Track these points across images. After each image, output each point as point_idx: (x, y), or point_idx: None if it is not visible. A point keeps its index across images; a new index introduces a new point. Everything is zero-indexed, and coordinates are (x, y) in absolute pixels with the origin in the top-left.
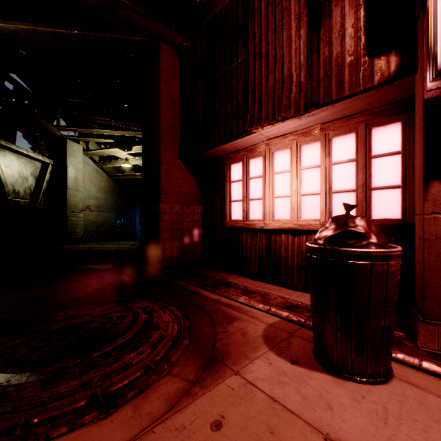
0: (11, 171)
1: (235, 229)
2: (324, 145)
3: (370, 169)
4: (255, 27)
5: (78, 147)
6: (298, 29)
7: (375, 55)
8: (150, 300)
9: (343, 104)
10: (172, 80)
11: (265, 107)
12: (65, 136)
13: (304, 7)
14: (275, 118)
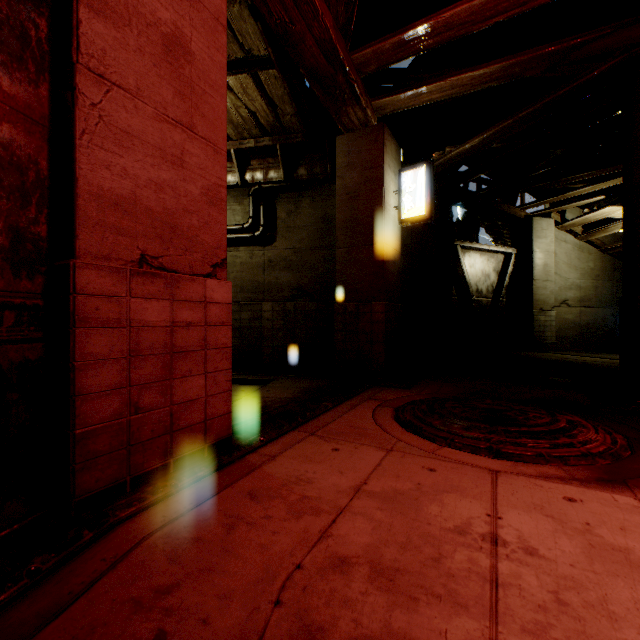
0: (474, 271)
1: None
2: None
3: None
4: None
5: (547, 223)
6: None
7: None
8: (592, 421)
9: None
10: None
11: None
12: (530, 214)
13: None
14: None
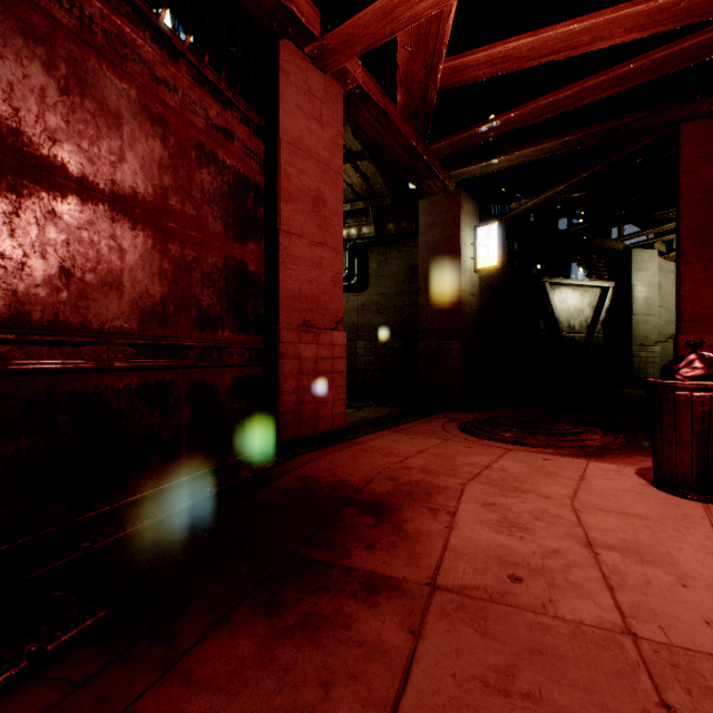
0: (565, 307)
1: None
2: None
3: None
4: None
5: (649, 254)
6: None
7: None
8: (612, 433)
9: None
10: (702, 162)
11: None
12: (630, 246)
13: None
14: None
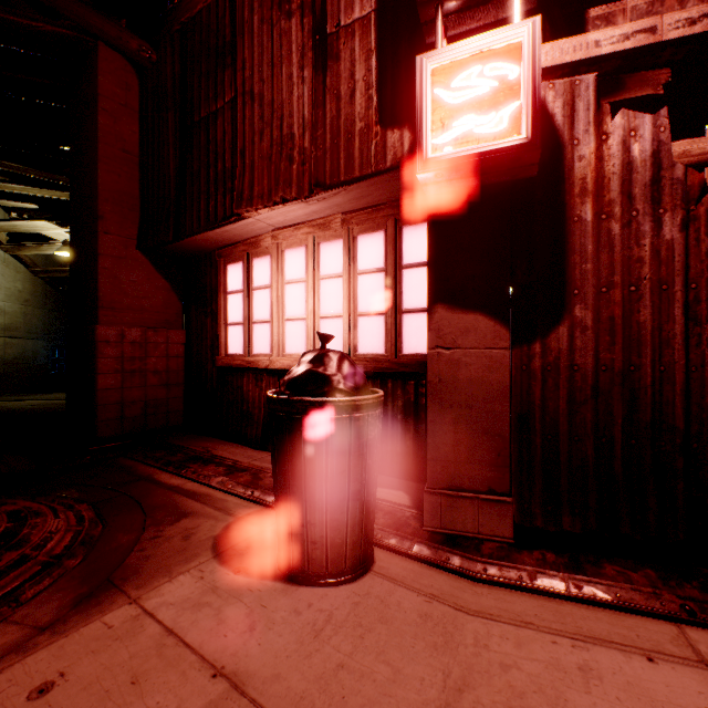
0: None
1: (233, 369)
2: (347, 245)
3: (401, 284)
4: (246, 52)
5: None
6: (301, 67)
7: (388, 125)
8: (47, 496)
9: (358, 188)
10: (124, 112)
11: (259, 180)
12: None
13: (310, 37)
14: (272, 199)
